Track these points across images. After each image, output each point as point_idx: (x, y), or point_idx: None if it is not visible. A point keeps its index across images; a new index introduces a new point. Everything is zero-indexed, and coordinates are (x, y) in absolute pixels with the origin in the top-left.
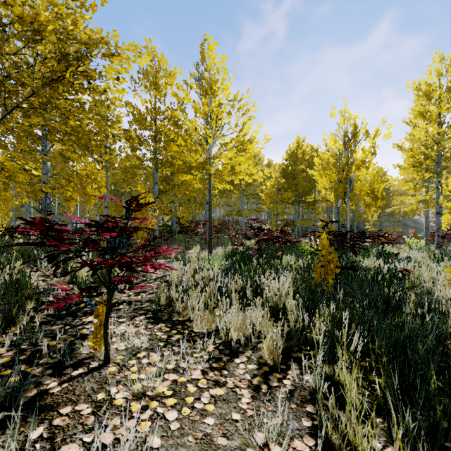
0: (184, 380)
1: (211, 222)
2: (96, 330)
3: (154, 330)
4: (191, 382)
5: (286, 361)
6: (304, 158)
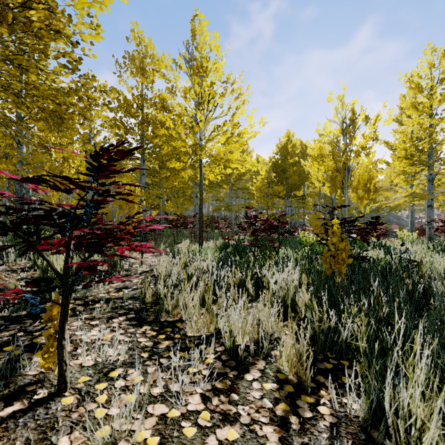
0: (178, 414)
1: (201, 212)
2: (49, 340)
3: (136, 336)
4: (187, 418)
5: (313, 376)
6: (295, 152)
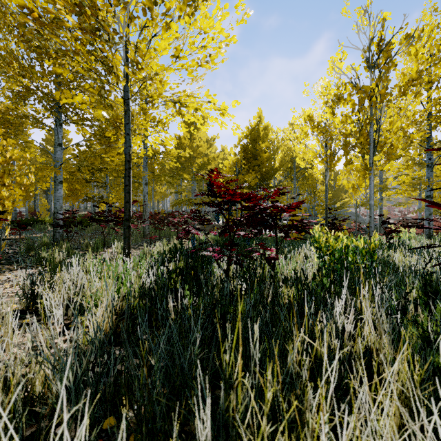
0: None
1: (128, 193)
2: None
3: None
4: None
5: None
6: (267, 135)
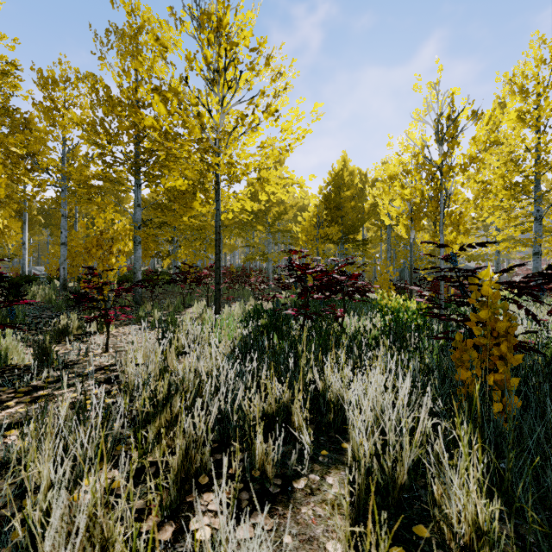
0: None
1: (219, 260)
2: None
3: None
4: None
5: None
6: (353, 182)
